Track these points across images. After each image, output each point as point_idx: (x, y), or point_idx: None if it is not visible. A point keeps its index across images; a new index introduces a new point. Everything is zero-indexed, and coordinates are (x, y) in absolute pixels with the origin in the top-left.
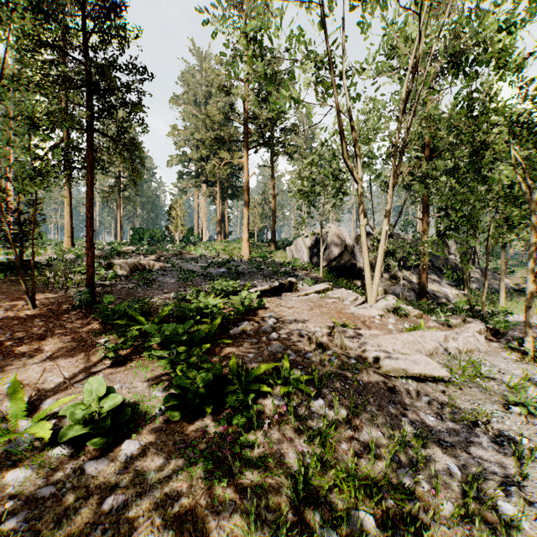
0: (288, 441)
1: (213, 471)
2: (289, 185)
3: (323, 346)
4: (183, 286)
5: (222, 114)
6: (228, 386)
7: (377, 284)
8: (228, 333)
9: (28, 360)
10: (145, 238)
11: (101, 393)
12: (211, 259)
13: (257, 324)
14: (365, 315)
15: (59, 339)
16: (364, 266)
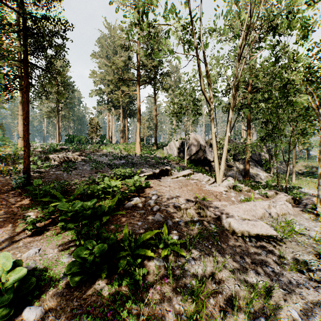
0: (167, 300)
1: None
2: (165, 108)
3: (191, 215)
4: (95, 172)
5: (123, 62)
6: (121, 251)
7: (222, 170)
8: (124, 206)
9: None
10: (74, 141)
11: (7, 268)
12: (116, 154)
13: (144, 199)
14: (216, 191)
15: None
16: (214, 159)
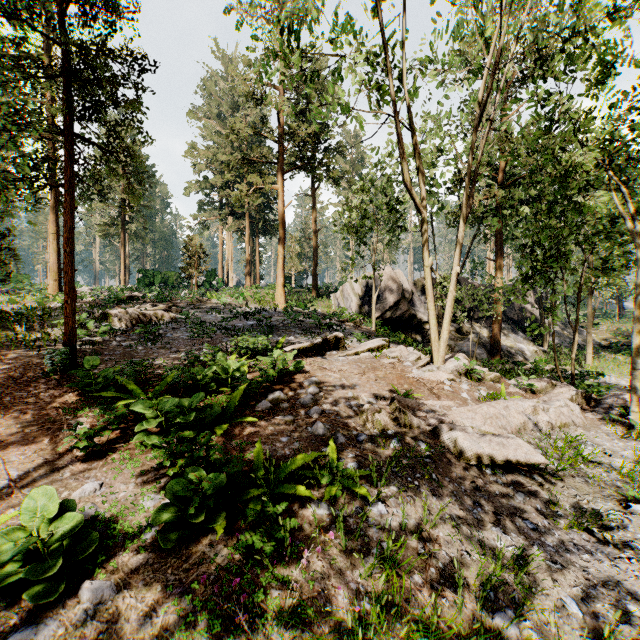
0: (336, 575)
1: (222, 636)
2: (334, 217)
3: (381, 424)
4: (198, 343)
5: (251, 128)
6: (250, 489)
7: (445, 339)
8: (254, 407)
9: None
10: (156, 283)
11: (50, 512)
12: (237, 309)
13: (293, 394)
14: (431, 380)
15: (16, 419)
16: (429, 317)
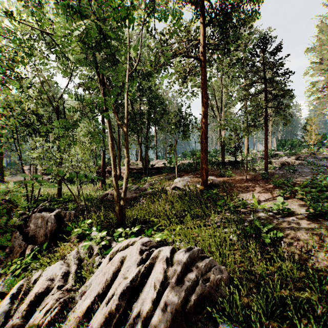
0: None
1: (327, 234)
2: None
3: None
4: (315, 174)
5: None
6: None
7: None
8: None
9: (252, 192)
10: (286, 145)
11: (282, 201)
12: None
13: None
14: None
15: (259, 188)
16: None
